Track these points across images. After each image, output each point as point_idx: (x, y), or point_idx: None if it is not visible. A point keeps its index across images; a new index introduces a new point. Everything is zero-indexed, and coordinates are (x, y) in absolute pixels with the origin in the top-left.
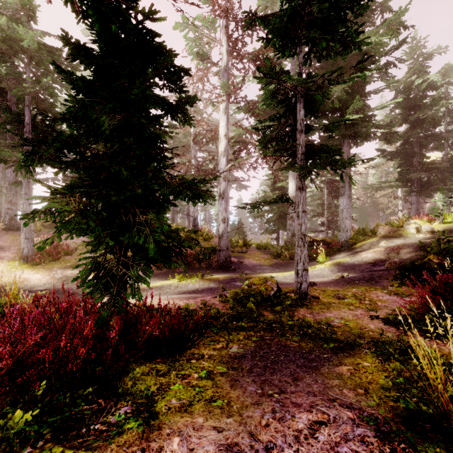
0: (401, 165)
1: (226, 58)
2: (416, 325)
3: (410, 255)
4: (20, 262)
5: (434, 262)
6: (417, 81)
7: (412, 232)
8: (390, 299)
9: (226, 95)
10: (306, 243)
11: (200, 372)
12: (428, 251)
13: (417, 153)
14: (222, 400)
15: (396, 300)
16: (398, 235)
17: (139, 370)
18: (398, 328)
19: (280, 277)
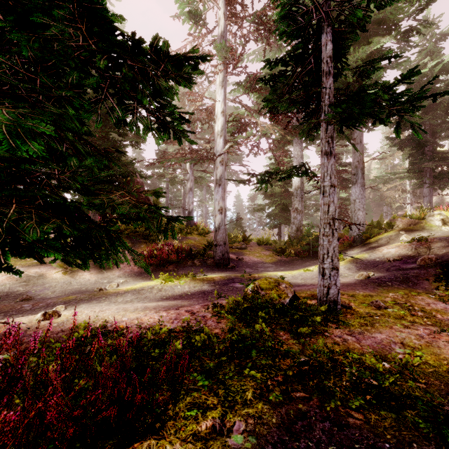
0: (413, 155)
1: (224, 22)
2: None
3: (447, 250)
4: None
5: None
6: (430, 64)
7: (437, 224)
8: (448, 309)
9: (224, 65)
10: (335, 231)
11: None
12: None
13: (430, 142)
14: None
15: None
16: (420, 228)
17: None
18: None
19: (288, 276)
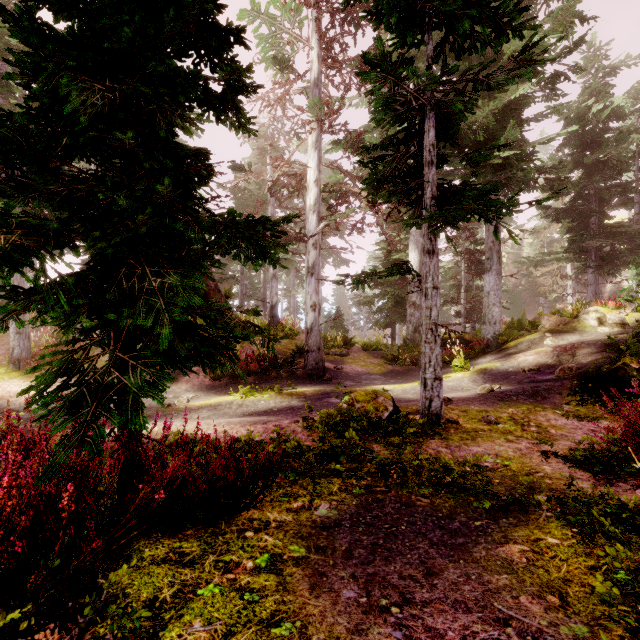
0: (572, 229)
1: (318, 67)
2: (623, 468)
3: (593, 358)
4: (9, 369)
5: (633, 368)
6: (595, 107)
7: (592, 324)
8: (568, 425)
9: (318, 121)
10: (438, 338)
11: (258, 558)
12: (622, 351)
13: (595, 212)
14: (292, 622)
15: (577, 426)
16: (570, 329)
17: (148, 554)
18: (595, 474)
19: (397, 390)
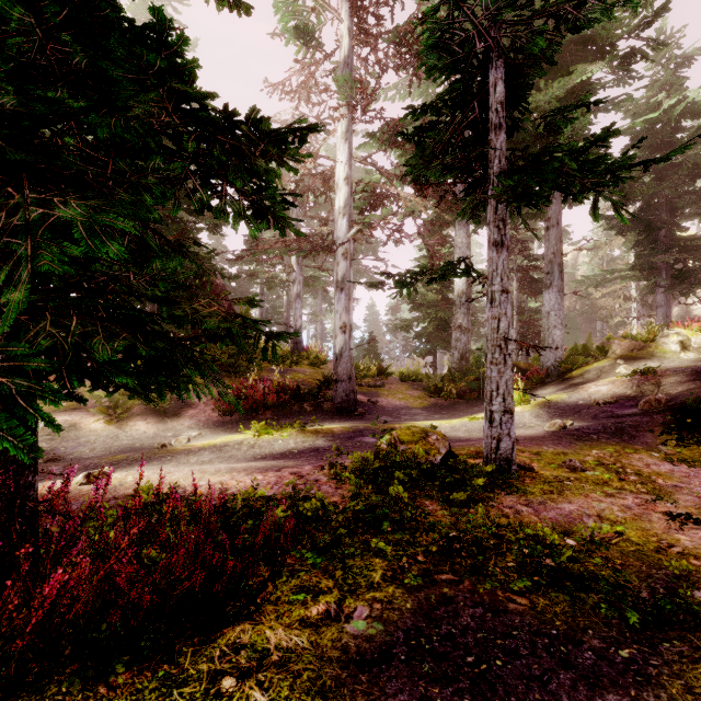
0: (640, 243)
1: (348, 43)
2: None
3: (684, 388)
4: None
5: None
6: (666, 103)
7: (673, 349)
8: (676, 472)
9: (348, 107)
10: (509, 357)
11: None
12: None
13: (666, 223)
14: None
15: (688, 473)
16: (647, 355)
17: None
18: None
19: (445, 427)
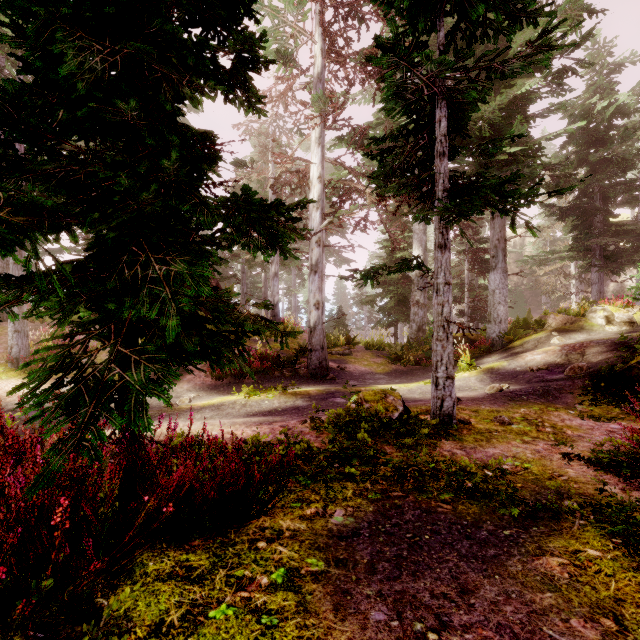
0: (577, 228)
1: (321, 61)
2: None
3: (603, 357)
4: (7, 368)
5: None
6: (600, 104)
7: (599, 323)
8: (584, 425)
9: (321, 117)
10: (450, 335)
11: (273, 573)
12: (635, 350)
13: (600, 210)
14: None
15: (593, 426)
16: (578, 328)
17: (152, 569)
18: (626, 478)
19: (403, 390)
